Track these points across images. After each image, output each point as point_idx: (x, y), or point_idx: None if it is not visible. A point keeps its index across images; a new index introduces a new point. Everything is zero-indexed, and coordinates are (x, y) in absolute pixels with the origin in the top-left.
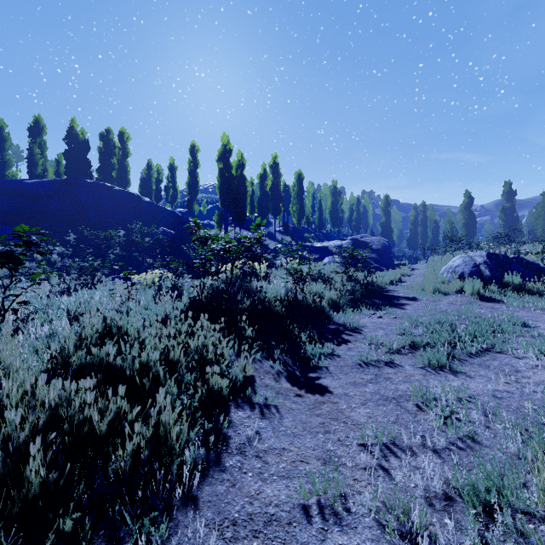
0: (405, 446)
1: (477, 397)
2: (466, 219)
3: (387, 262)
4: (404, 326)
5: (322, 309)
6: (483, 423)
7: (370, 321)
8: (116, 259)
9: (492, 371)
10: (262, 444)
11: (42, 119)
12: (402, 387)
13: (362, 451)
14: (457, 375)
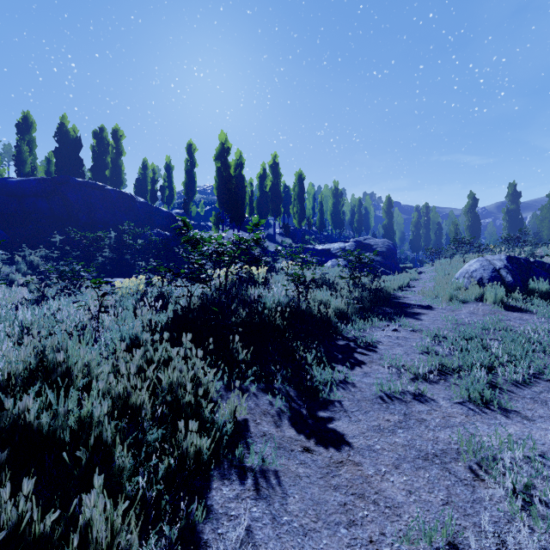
0: None
1: None
2: (470, 221)
3: (392, 266)
4: (426, 342)
5: (328, 321)
6: None
7: (385, 335)
8: (105, 262)
9: None
10: None
11: (31, 115)
12: (443, 436)
13: None
14: (510, 416)
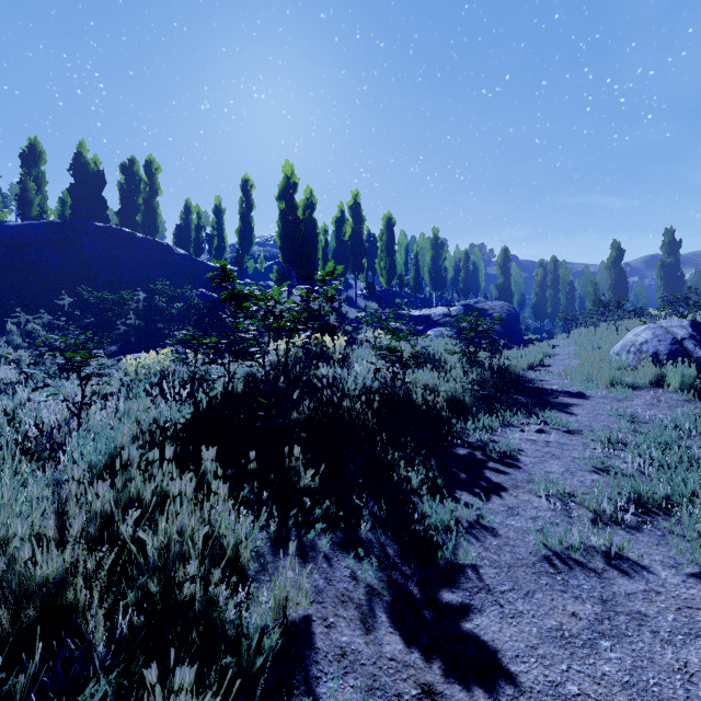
0: None
1: None
2: (613, 279)
3: (514, 337)
4: (596, 452)
5: (438, 416)
6: None
7: (526, 439)
8: (131, 332)
9: None
10: None
11: (39, 143)
12: (697, 661)
13: None
14: None
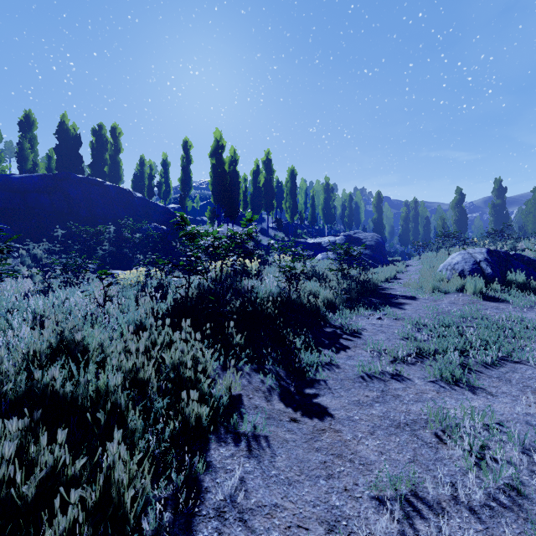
0: (431, 500)
1: (507, 424)
2: (457, 215)
3: (380, 259)
4: (407, 329)
5: (317, 310)
6: (525, 465)
7: (369, 323)
8: (105, 255)
9: (516, 387)
10: (248, 500)
11: (32, 114)
12: (414, 409)
13: (376, 509)
14: (476, 392)
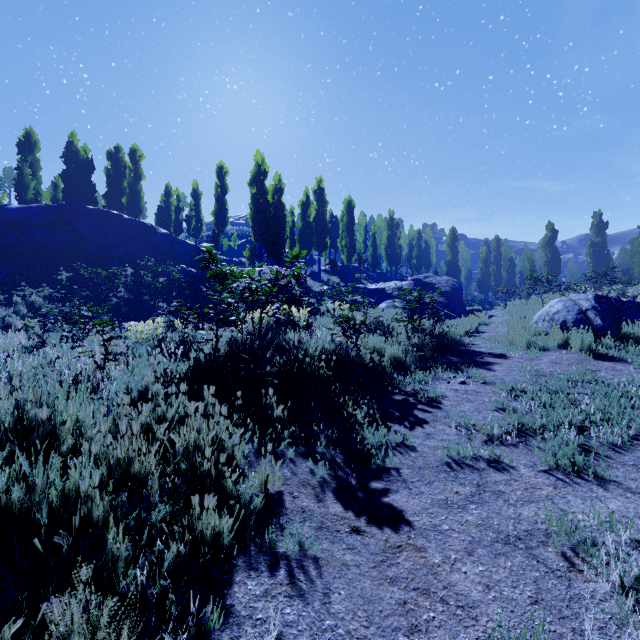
0: None
1: None
2: (548, 256)
3: (457, 308)
4: (501, 397)
5: (383, 371)
6: None
7: (450, 388)
8: (120, 303)
9: None
10: None
11: (34, 133)
12: (526, 513)
13: None
14: (609, 488)
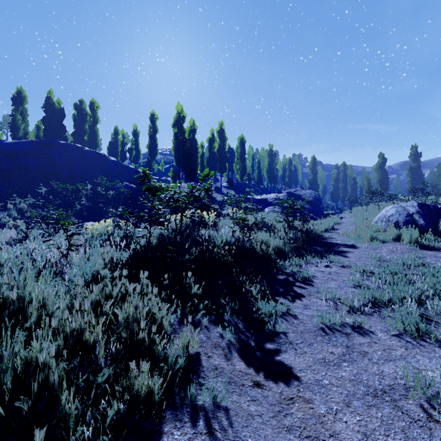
0: None
1: None
2: (380, 176)
3: (318, 212)
4: (356, 277)
5: (269, 258)
6: None
7: (318, 270)
8: (83, 209)
9: None
10: None
11: (23, 90)
12: (387, 370)
13: None
14: None
